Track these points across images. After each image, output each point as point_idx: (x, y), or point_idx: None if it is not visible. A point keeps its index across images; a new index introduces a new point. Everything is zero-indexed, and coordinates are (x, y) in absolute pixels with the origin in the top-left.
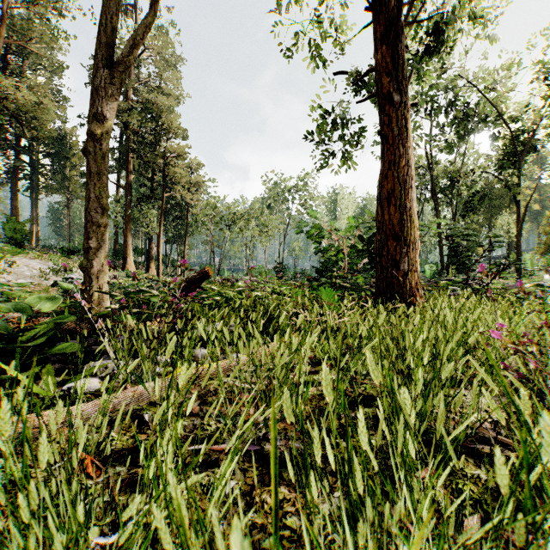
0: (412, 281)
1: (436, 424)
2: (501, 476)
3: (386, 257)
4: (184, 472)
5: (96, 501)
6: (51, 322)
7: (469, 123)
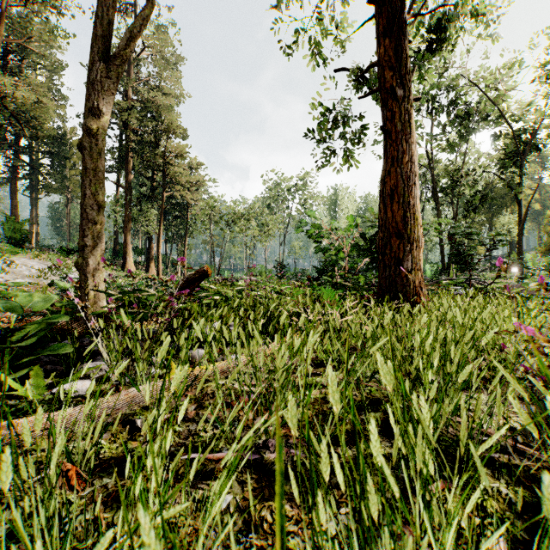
0: (416, 280)
1: (460, 437)
2: (549, 506)
3: (389, 255)
4: (166, 501)
5: (78, 519)
6: (42, 322)
7: (470, 122)
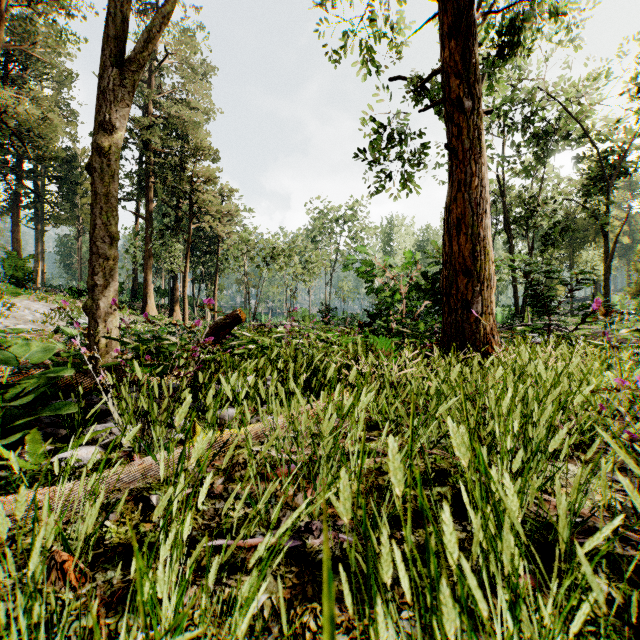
0: (487, 326)
1: (559, 528)
2: None
3: (455, 297)
4: (171, 628)
5: (73, 625)
6: (42, 376)
7: (548, 141)
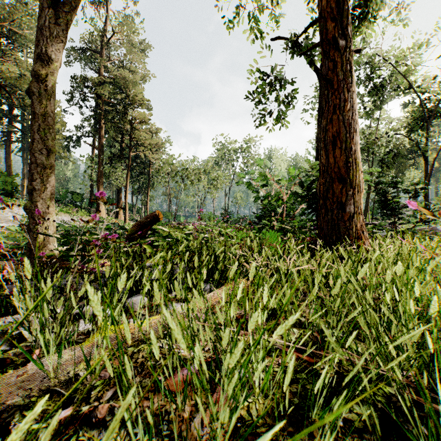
0: (358, 223)
1: None
2: None
3: (331, 199)
4: None
5: None
6: None
7: (384, 92)
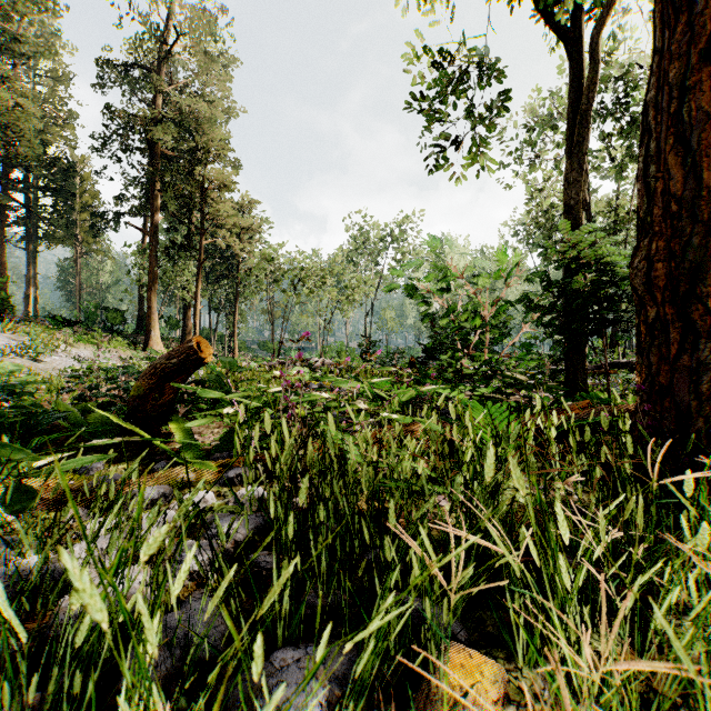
0: None
1: None
2: None
3: (710, 301)
4: None
5: None
6: None
7: None
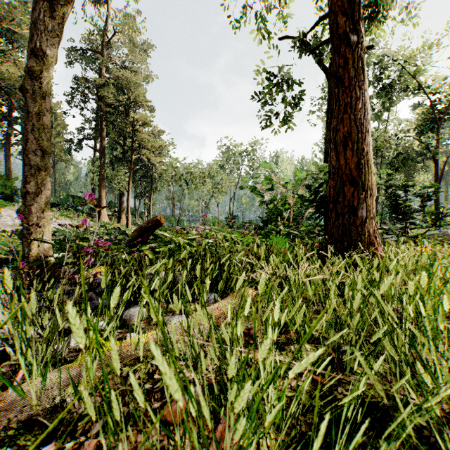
0: (370, 228)
1: None
2: None
3: (342, 203)
4: None
5: None
6: None
7: (393, 94)
